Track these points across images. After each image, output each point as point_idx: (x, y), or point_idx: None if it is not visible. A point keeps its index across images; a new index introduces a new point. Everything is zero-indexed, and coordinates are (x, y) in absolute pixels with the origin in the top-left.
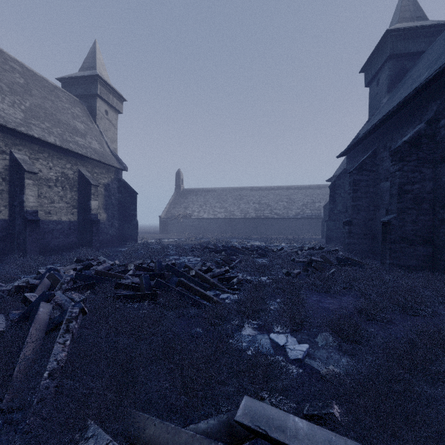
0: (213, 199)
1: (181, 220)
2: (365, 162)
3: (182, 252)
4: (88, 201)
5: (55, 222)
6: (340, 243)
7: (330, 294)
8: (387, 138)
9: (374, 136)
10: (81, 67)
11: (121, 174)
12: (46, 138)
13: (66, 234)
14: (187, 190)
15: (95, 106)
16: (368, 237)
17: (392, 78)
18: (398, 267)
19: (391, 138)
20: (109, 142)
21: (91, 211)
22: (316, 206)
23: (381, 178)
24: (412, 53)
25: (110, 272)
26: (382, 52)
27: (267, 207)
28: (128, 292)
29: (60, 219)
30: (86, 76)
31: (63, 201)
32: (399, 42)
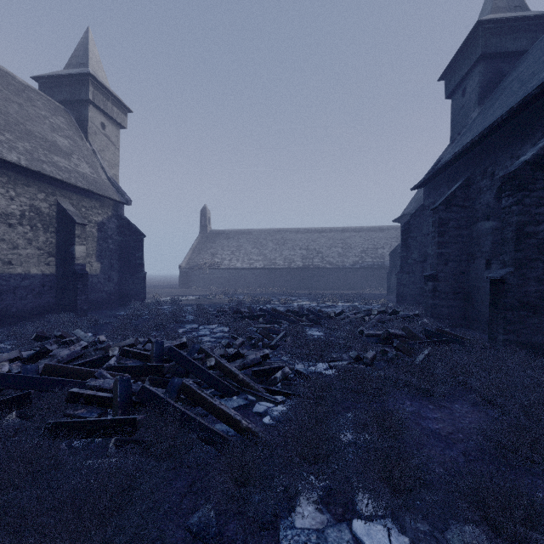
0: (248, 244)
1: (208, 271)
2: (455, 194)
3: (203, 319)
4: (71, 246)
5: (19, 276)
6: (416, 303)
7: (431, 398)
8: (488, 160)
9: (467, 159)
10: (68, 64)
11: (122, 210)
12: (3, 154)
13: (37, 293)
14: (215, 232)
15: (86, 116)
16: (460, 297)
17: (484, 86)
18: (516, 345)
19: (495, 160)
20: (106, 165)
21: (75, 259)
22: (379, 253)
23: (478, 216)
24: (510, 53)
25: (72, 367)
26: (471, 51)
27: (317, 254)
28: (90, 410)
29: (28, 271)
30: (73, 75)
31: (33, 247)
32: (494, 37)
